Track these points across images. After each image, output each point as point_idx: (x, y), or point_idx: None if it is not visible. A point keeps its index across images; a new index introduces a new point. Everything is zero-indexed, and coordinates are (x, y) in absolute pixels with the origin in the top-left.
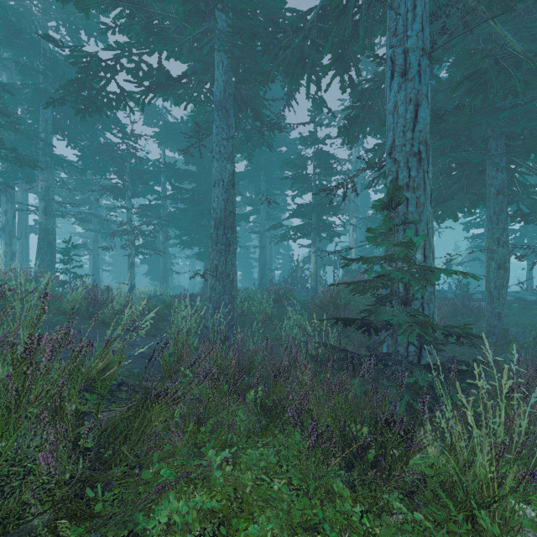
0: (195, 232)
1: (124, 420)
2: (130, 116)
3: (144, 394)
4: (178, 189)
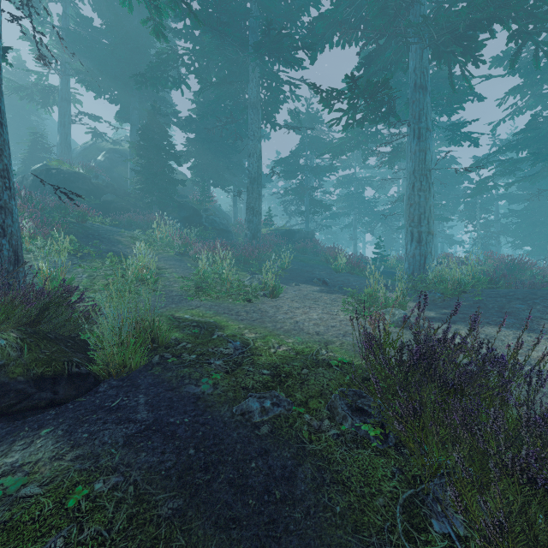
0: (527, 237)
1: (538, 272)
2: (479, 175)
3: (541, 270)
4: (513, 211)
